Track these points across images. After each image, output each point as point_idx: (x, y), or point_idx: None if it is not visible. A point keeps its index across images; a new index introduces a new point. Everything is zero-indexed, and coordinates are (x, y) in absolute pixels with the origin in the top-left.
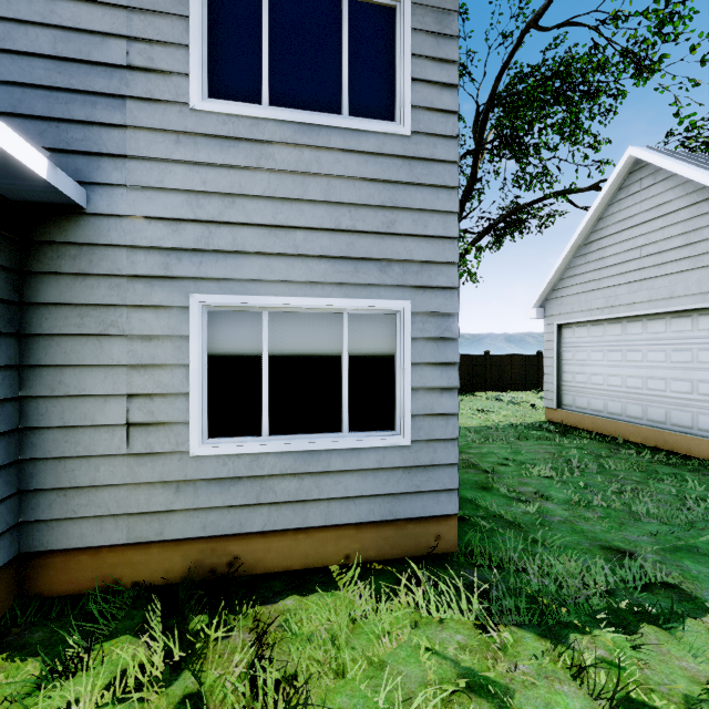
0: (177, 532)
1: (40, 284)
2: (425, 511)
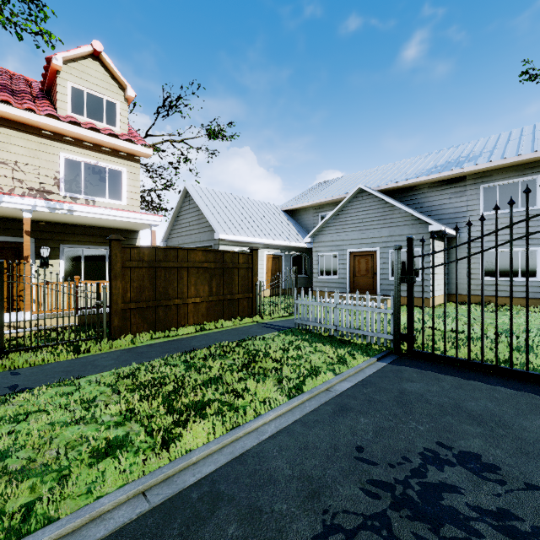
0: (477, 294)
1: (451, 250)
2: None
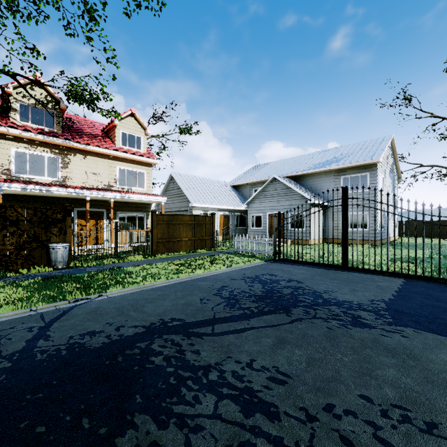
0: (339, 238)
1: (326, 213)
2: (371, 239)
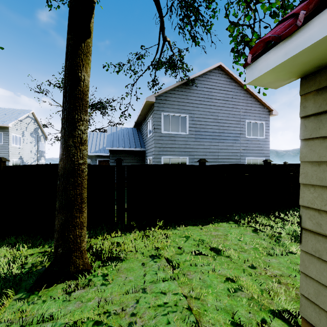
0: None
1: None
2: None
